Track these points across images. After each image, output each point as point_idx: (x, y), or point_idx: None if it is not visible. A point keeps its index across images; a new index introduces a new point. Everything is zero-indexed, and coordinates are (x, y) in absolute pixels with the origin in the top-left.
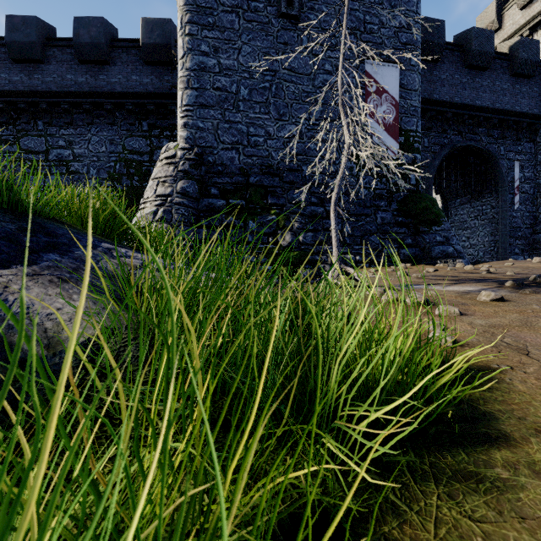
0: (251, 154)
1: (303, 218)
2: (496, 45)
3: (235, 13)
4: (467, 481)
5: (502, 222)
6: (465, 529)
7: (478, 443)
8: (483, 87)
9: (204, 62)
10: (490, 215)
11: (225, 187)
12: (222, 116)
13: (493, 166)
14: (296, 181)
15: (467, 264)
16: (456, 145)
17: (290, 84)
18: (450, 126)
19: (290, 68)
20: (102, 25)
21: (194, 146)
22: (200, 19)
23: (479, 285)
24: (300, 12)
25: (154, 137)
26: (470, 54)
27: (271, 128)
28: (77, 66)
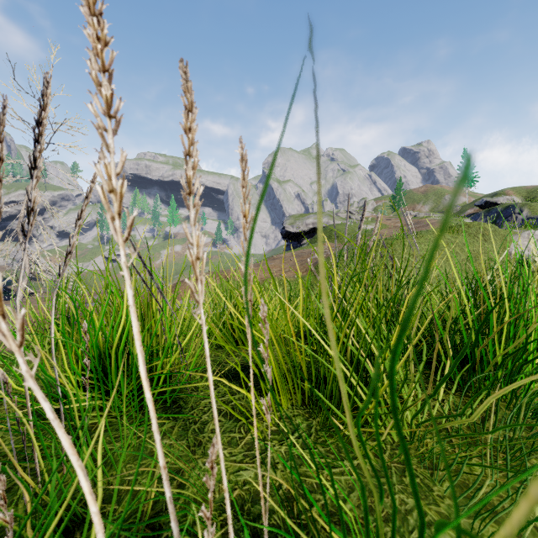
0: None
1: None
2: None
3: None
4: None
5: None
6: None
7: None
8: None
9: None
10: None
11: None
12: None
13: None
14: None
15: None
16: None
17: None
18: None
19: None
20: None
21: None
22: None
23: None
24: None
25: None
26: None
27: None
28: None
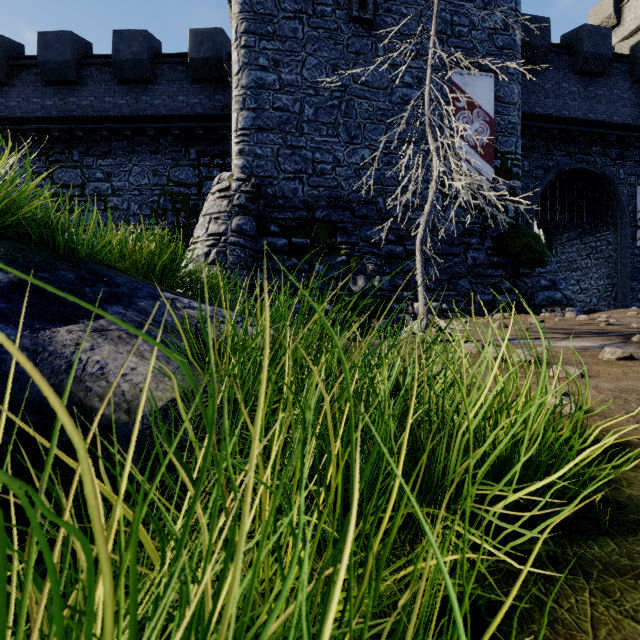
0: (317, 184)
1: (379, 259)
2: (614, 44)
3: (298, 20)
4: (623, 576)
5: (622, 262)
6: (629, 631)
7: (628, 532)
8: (597, 97)
9: (263, 79)
10: (606, 252)
11: (286, 223)
12: (283, 140)
13: (610, 194)
14: (370, 215)
15: (579, 313)
16: (564, 169)
17: (363, 101)
18: (557, 145)
19: (363, 82)
20: (145, 39)
21: (251, 176)
22: (258, 28)
23: (599, 339)
24: (375, 15)
25: (203, 166)
26: (581, 57)
27: (341, 154)
28: (116, 86)
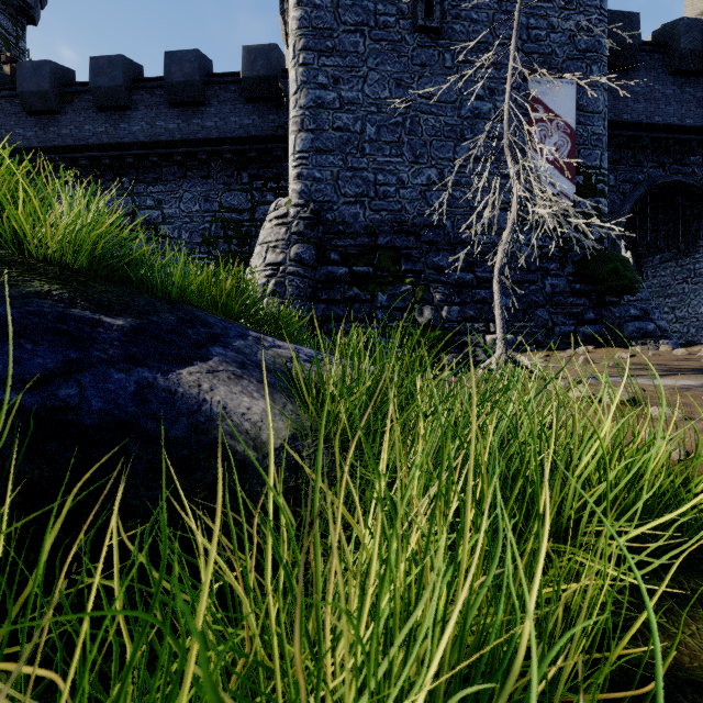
0: (379, 208)
1: (447, 288)
2: None
3: (359, 33)
4: None
5: None
6: None
7: None
8: (696, 99)
9: (322, 97)
10: None
11: (347, 251)
12: (344, 162)
13: None
14: (437, 240)
15: (676, 346)
16: (657, 182)
17: (429, 117)
18: (648, 156)
19: (429, 96)
20: (197, 59)
21: (310, 202)
22: (317, 44)
23: (701, 377)
24: (442, 22)
25: (256, 190)
26: (677, 55)
27: (405, 174)
28: (167, 110)
